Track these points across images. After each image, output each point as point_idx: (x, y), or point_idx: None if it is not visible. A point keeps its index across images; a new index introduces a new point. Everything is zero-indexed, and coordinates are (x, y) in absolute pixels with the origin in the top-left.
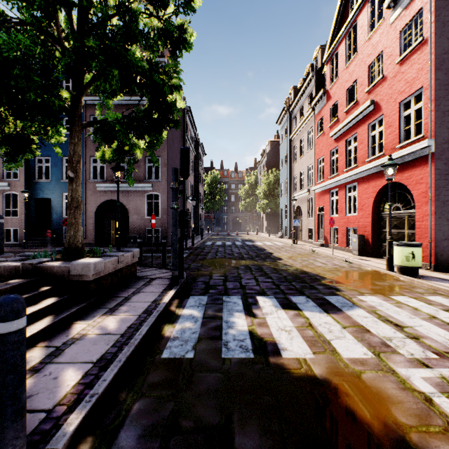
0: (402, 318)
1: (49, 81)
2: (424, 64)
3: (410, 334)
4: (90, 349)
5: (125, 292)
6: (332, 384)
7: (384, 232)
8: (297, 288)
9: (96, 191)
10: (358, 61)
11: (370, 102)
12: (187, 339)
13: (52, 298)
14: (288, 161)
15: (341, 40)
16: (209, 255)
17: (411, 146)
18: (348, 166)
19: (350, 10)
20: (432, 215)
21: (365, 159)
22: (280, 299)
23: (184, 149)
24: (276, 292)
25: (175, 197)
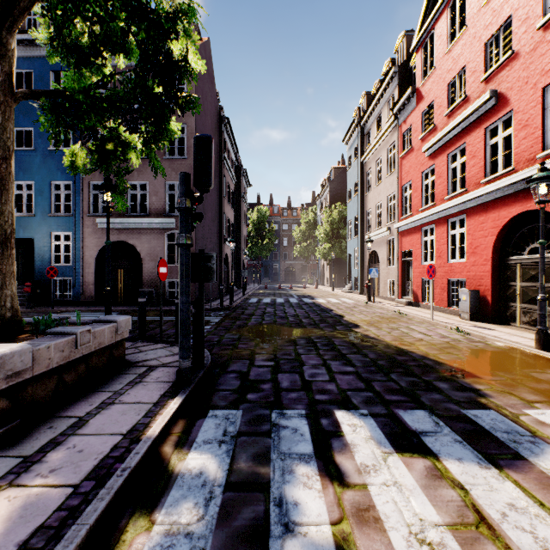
0: None
1: None
2: None
3: None
4: None
5: (85, 404)
6: None
7: (513, 286)
8: (403, 389)
9: (97, 228)
10: (469, 38)
11: (490, 94)
12: None
13: None
14: (359, 190)
15: (439, 14)
16: (252, 320)
17: None
18: (451, 192)
19: None
20: None
21: (480, 180)
22: (383, 418)
23: (200, 139)
24: (369, 400)
25: (184, 225)
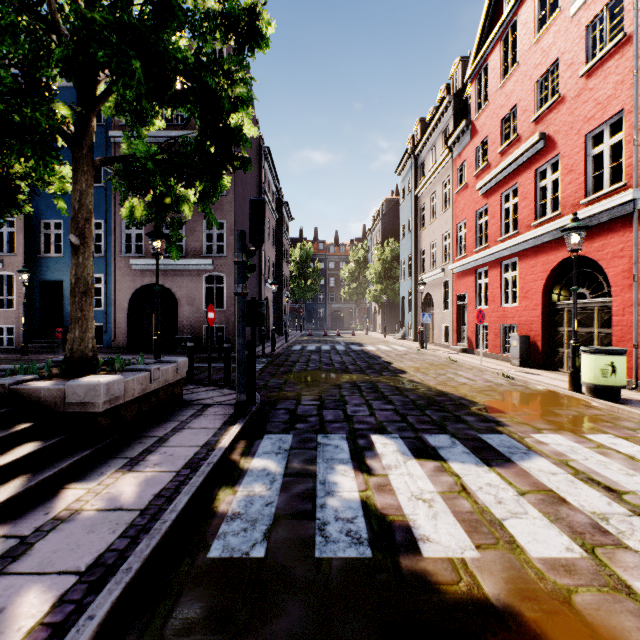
0: (614, 475)
1: (31, 83)
2: (626, 74)
3: (636, 507)
4: (81, 541)
5: (160, 429)
6: (521, 620)
7: (561, 332)
8: (434, 421)
9: (130, 270)
10: (520, 75)
11: (538, 136)
12: (256, 519)
13: (31, 443)
14: (413, 227)
15: (493, 46)
16: (297, 366)
17: (605, 200)
18: (504, 233)
19: (507, 0)
20: (639, 305)
21: (530, 222)
22: (410, 439)
23: (255, 201)
24: (401, 428)
25: (241, 277)
